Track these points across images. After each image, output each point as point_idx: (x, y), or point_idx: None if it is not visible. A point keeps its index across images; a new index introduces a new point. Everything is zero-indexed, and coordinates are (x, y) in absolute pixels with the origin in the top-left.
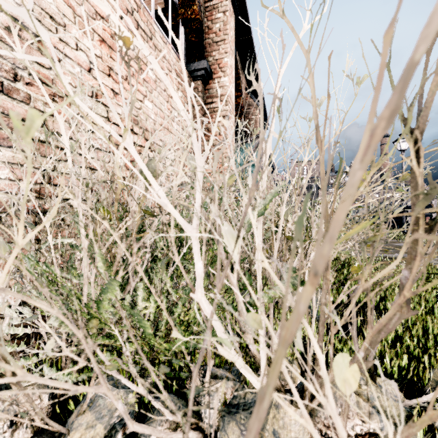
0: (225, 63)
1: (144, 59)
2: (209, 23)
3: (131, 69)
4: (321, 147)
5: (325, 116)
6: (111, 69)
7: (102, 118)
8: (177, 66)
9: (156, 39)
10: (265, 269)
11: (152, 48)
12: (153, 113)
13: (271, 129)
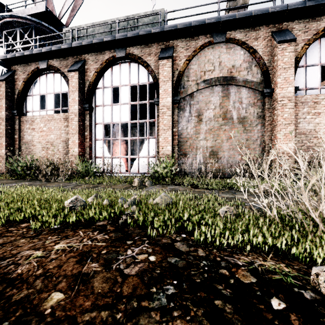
0: None
1: None
2: None
3: None
4: None
5: None
6: None
7: None
8: None
9: None
10: None
11: None
12: None
13: None
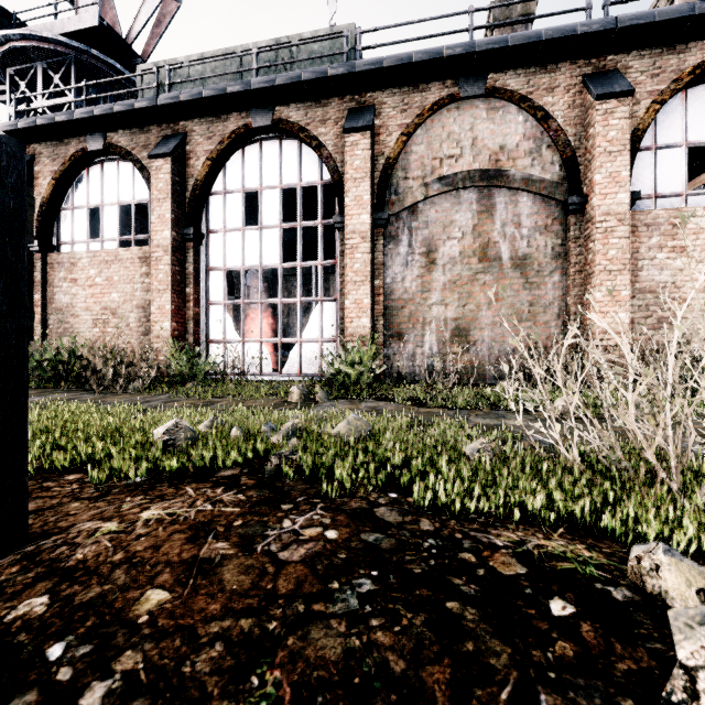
0: None
1: None
2: None
3: None
4: None
5: None
6: None
7: None
8: None
9: None
10: None
11: None
12: None
13: None
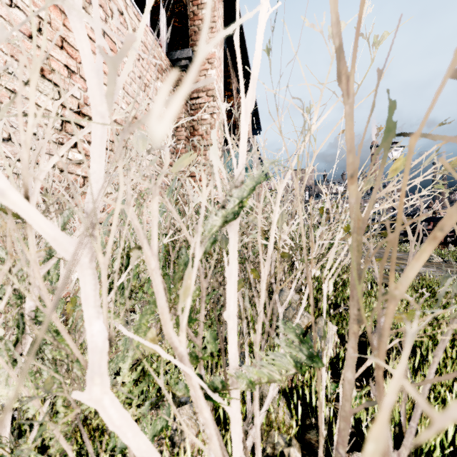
0: (212, 54)
1: (112, 35)
2: (195, 8)
3: (94, 45)
4: (349, 88)
5: (357, 24)
6: (64, 40)
7: (52, 100)
8: (156, 51)
9: (128, 15)
10: (247, 312)
11: (123, 24)
12: (125, 102)
13: (255, 65)
